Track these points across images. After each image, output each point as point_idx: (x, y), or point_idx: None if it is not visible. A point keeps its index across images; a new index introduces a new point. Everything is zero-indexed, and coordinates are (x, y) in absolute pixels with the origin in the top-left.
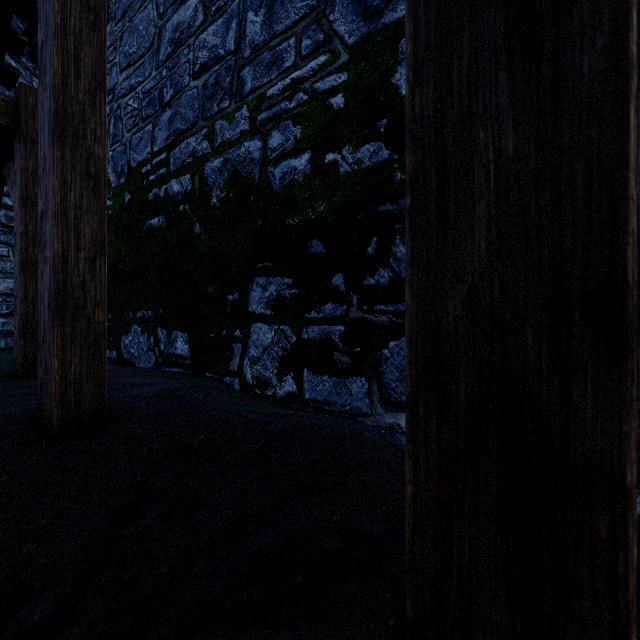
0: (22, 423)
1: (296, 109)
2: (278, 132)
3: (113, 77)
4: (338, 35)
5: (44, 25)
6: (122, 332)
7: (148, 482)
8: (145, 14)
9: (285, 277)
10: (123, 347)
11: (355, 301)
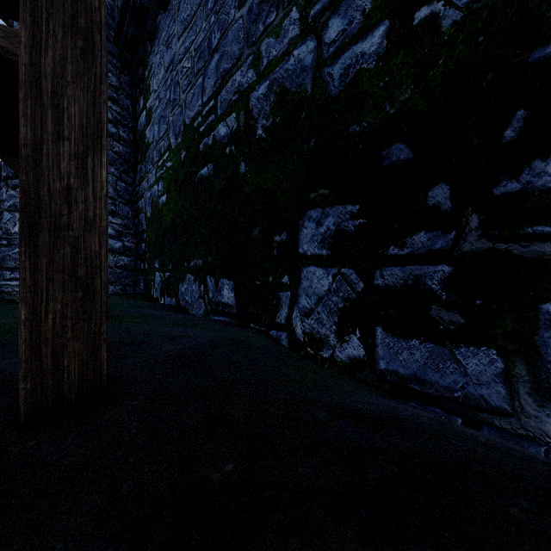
0: (6, 391)
1: None
2: (337, 17)
3: (173, 48)
4: None
5: None
6: (179, 281)
7: None
8: None
9: (347, 204)
10: (180, 295)
11: (474, 224)
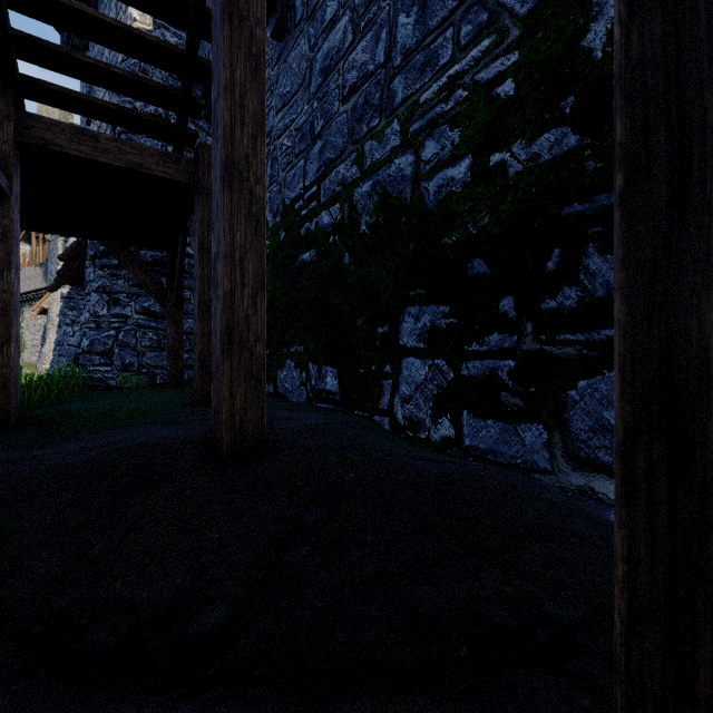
0: (201, 445)
1: (454, 110)
2: (432, 141)
3: (270, 121)
4: (506, 8)
5: (217, 83)
6: (278, 367)
7: (302, 514)
8: (298, 51)
9: (440, 305)
10: (278, 382)
11: (529, 330)
